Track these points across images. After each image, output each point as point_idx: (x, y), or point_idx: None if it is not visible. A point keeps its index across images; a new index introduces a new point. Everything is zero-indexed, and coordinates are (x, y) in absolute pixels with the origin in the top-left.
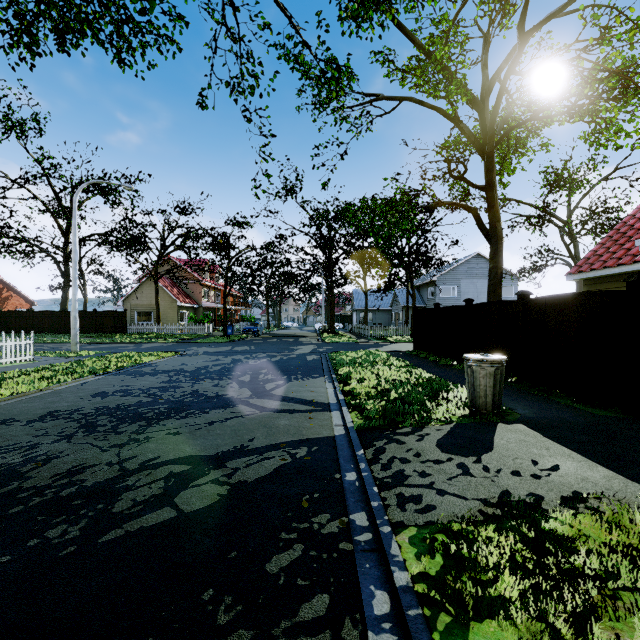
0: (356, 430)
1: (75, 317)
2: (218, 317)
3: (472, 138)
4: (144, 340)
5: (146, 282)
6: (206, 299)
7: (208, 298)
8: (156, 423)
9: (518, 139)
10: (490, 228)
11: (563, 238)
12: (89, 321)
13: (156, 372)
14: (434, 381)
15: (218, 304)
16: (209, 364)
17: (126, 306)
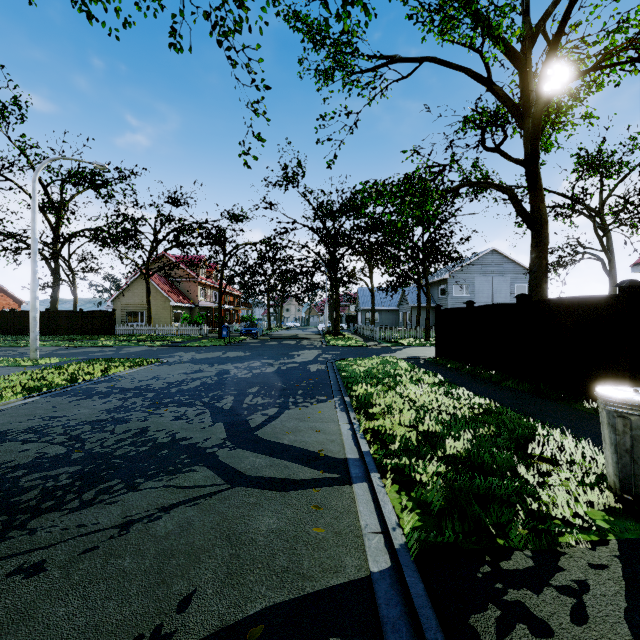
0: (412, 555)
1: (34, 318)
2: (215, 317)
3: (509, 102)
4: (130, 343)
5: (137, 280)
6: (203, 298)
7: (205, 297)
8: (20, 526)
9: (559, 107)
10: (532, 210)
11: (596, 229)
12: (75, 322)
13: (111, 391)
14: (496, 412)
15: (215, 303)
16: (187, 377)
17: (116, 306)
